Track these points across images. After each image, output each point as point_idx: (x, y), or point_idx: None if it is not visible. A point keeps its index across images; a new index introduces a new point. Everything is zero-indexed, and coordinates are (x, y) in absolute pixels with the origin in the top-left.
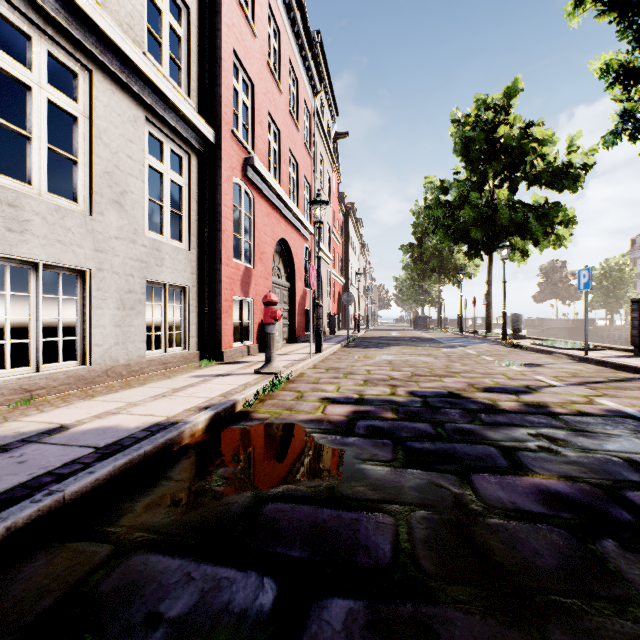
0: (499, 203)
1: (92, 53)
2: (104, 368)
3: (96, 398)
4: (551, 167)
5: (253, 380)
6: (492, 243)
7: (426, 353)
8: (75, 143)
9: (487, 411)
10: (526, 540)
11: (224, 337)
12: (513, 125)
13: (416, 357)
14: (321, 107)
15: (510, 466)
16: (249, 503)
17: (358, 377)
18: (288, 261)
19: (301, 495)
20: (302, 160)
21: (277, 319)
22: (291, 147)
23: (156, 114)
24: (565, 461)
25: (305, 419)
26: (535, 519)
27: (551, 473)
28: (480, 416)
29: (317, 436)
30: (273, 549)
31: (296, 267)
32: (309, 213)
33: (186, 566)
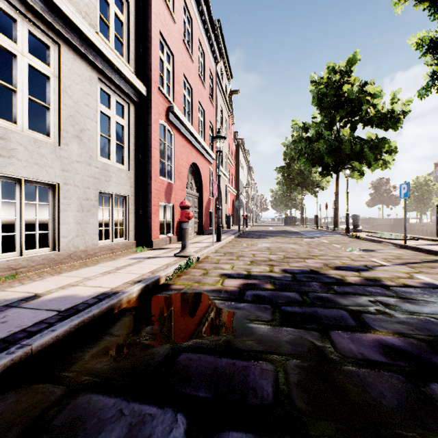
0: (344, 138)
1: (60, 32)
2: (68, 253)
3: (62, 274)
4: (380, 113)
5: (173, 261)
6: (339, 166)
7: (293, 242)
8: (48, 95)
9: (338, 284)
10: (373, 383)
11: (153, 231)
12: (353, 84)
13: (286, 245)
14: (220, 72)
15: (357, 325)
16: (168, 353)
17: (246, 259)
18: (198, 178)
19: (206, 347)
20: (207, 108)
21: (190, 218)
22: (200, 99)
23: (105, 75)
24: (397, 321)
25: (209, 289)
26: (379, 367)
27: (387, 330)
28: (333, 287)
29: (217, 302)
30: (184, 390)
31: (203, 182)
32: (212, 145)
33: (119, 404)
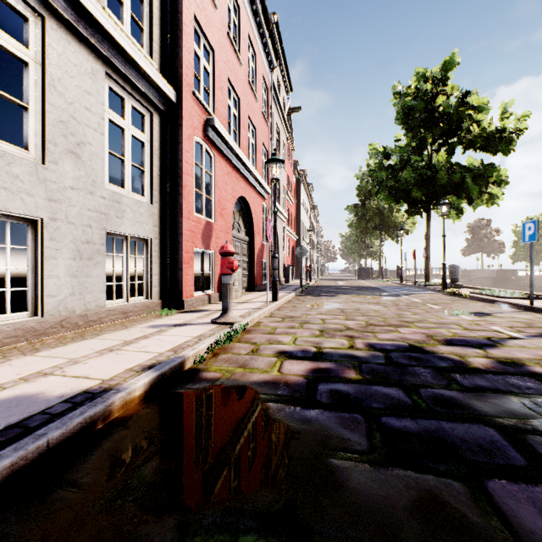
0: (438, 165)
1: None
2: (58, 319)
3: (39, 353)
4: (486, 132)
5: (208, 331)
6: (431, 202)
7: (374, 301)
8: (26, 89)
9: (460, 370)
10: None
11: (185, 287)
12: (449, 96)
13: (366, 305)
14: (277, 83)
15: (530, 464)
16: None
17: (314, 327)
18: (247, 217)
19: (248, 526)
20: (260, 127)
21: (234, 269)
22: (250, 114)
23: (116, 69)
24: None
25: (259, 380)
26: None
27: None
28: (455, 377)
29: (273, 406)
30: None
31: (254, 223)
32: (266, 175)
33: None
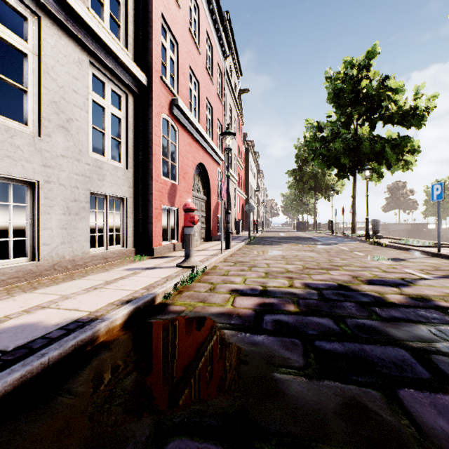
0: (362, 137)
1: (39, 1)
2: (51, 263)
3: (37, 290)
4: (402, 110)
5: (174, 273)
6: (356, 167)
7: (310, 249)
8: (25, 76)
9: (379, 304)
10: None
11: (154, 237)
12: (372, 80)
13: (303, 252)
14: (229, 69)
15: (433, 377)
16: (148, 438)
17: (260, 270)
18: (205, 180)
19: (210, 423)
20: (215, 106)
21: (194, 223)
22: (207, 95)
23: (98, 59)
24: None
25: (216, 312)
26: None
27: None
28: (375, 310)
29: (227, 333)
30: None
31: (211, 185)
32: (221, 145)
33: None
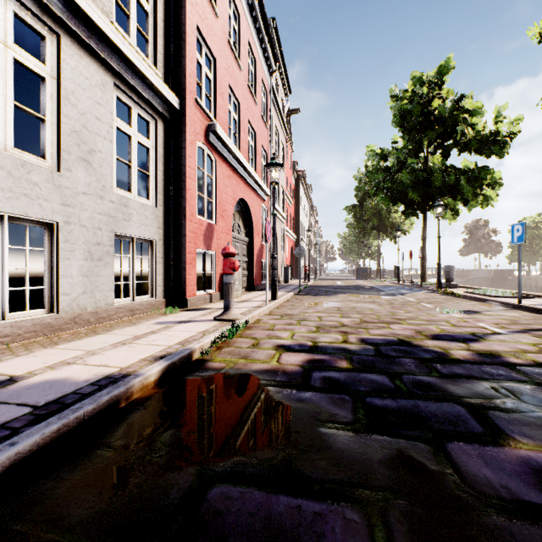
0: (434, 167)
1: (59, 17)
2: (71, 316)
3: (58, 346)
4: (480, 135)
5: (212, 327)
6: (427, 203)
7: (370, 300)
8: (43, 102)
9: (441, 361)
10: None
11: (188, 286)
12: (445, 99)
13: (362, 304)
14: (276, 85)
15: (486, 431)
16: (191, 484)
17: (310, 324)
18: (247, 219)
19: (253, 472)
20: (259, 130)
21: (235, 269)
22: (249, 118)
23: (124, 80)
24: None
25: (260, 369)
26: None
27: (536, 442)
28: (436, 366)
29: (272, 390)
30: None
31: (254, 224)
32: (265, 177)
33: None
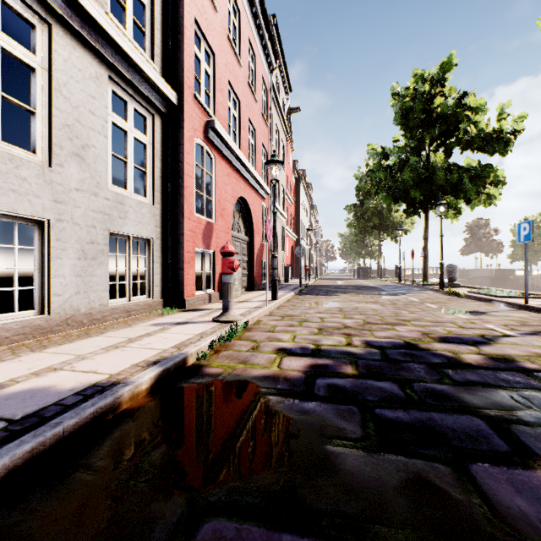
0: (436, 165)
1: (50, 5)
2: (63, 317)
3: (47, 349)
4: (483, 133)
5: (210, 329)
6: (429, 202)
7: (373, 300)
8: (33, 94)
9: (453, 366)
10: None
11: (186, 286)
12: (447, 97)
13: (364, 304)
14: (276, 83)
15: (512, 450)
16: (180, 518)
17: (312, 325)
18: (247, 218)
19: (251, 502)
20: (259, 128)
21: (234, 269)
22: (250, 115)
23: (119, 73)
24: None
25: (260, 375)
26: None
27: None
28: (447, 373)
29: (273, 399)
30: None
31: (254, 223)
32: (266, 176)
33: None
